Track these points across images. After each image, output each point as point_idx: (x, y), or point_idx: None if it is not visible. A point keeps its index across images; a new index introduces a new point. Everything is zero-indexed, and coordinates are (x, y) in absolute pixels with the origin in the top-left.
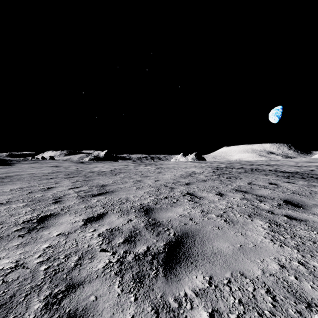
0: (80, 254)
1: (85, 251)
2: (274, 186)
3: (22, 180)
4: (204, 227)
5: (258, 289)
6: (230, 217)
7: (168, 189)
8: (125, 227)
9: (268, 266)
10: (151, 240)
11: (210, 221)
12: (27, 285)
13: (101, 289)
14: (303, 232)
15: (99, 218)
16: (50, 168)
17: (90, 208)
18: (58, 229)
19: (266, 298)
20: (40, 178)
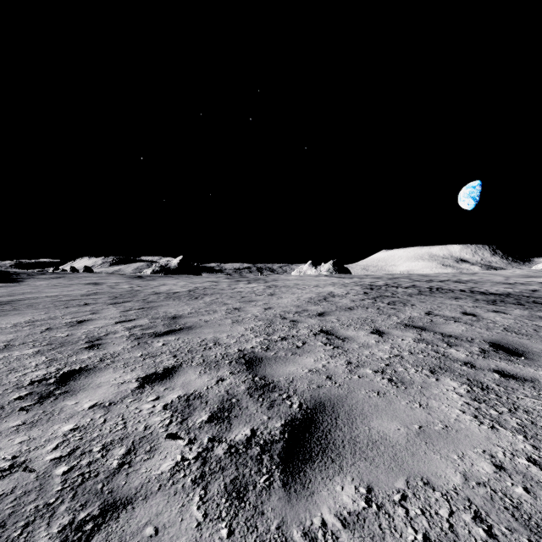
0: (130, 443)
1: (139, 437)
2: (471, 317)
3: (34, 307)
4: (354, 392)
5: (458, 512)
6: (398, 374)
7: (288, 323)
8: (213, 393)
9: (473, 467)
10: (258, 416)
11: (363, 382)
12: (29, 504)
13: (165, 512)
14: (531, 402)
15: (166, 375)
16: (85, 286)
17: (150, 357)
18: (93, 397)
19: (474, 532)
20: (67, 304)
